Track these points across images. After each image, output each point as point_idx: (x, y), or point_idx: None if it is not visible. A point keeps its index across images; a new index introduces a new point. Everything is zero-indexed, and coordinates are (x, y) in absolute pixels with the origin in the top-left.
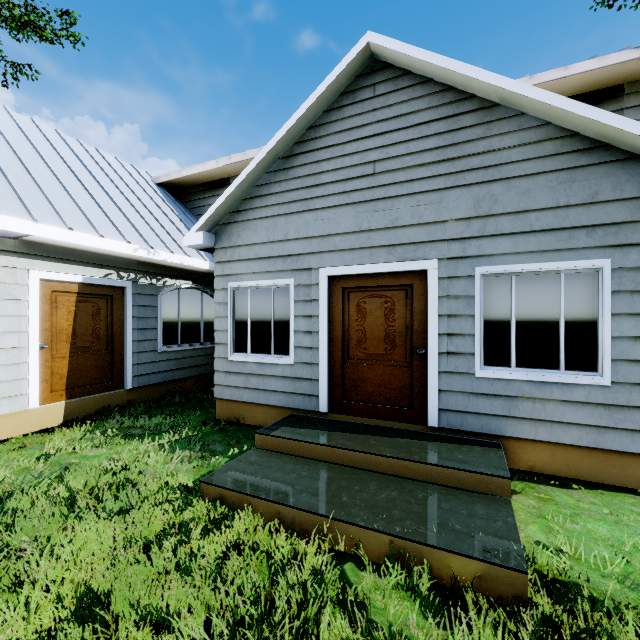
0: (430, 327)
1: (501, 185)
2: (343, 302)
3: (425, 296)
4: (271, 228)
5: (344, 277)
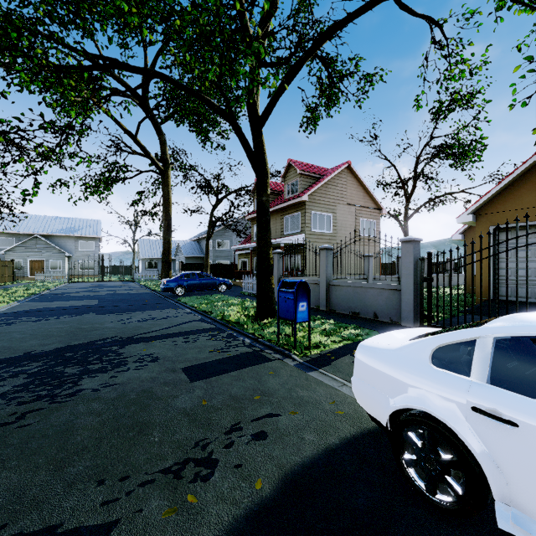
0: (45, 266)
1: (53, 252)
2: (32, 263)
3: (44, 263)
4: (19, 253)
5: (32, 260)
